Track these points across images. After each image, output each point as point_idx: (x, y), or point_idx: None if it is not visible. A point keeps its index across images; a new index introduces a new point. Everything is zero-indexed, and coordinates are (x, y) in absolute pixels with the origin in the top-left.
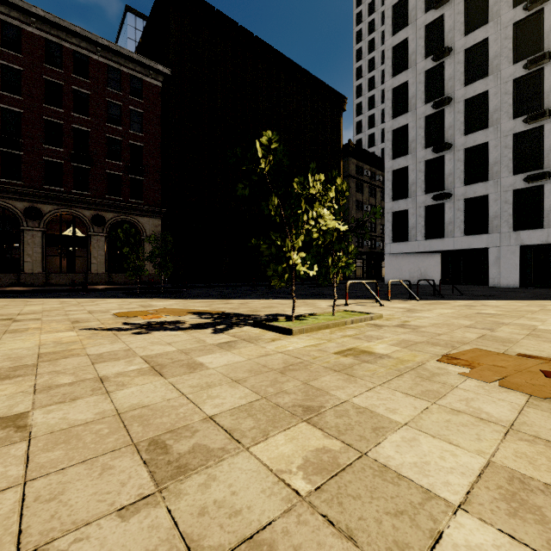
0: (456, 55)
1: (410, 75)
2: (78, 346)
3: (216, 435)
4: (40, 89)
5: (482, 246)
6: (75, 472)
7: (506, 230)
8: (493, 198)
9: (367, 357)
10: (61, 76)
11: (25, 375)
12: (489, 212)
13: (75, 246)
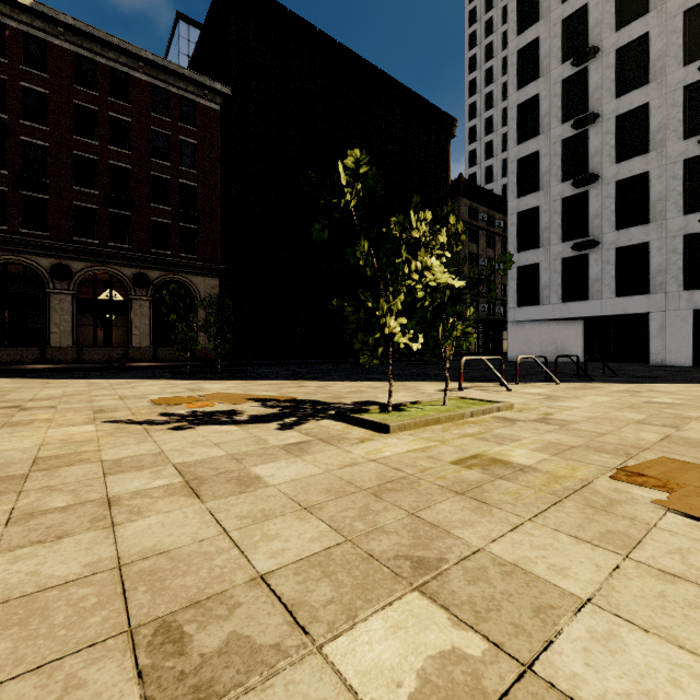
0: (605, 57)
1: (541, 86)
2: (92, 447)
3: (268, 615)
4: (70, 116)
5: (641, 311)
6: (16, 693)
7: (674, 289)
8: (656, 246)
9: (501, 470)
10: (95, 99)
11: (4, 493)
12: (650, 265)
13: (112, 313)
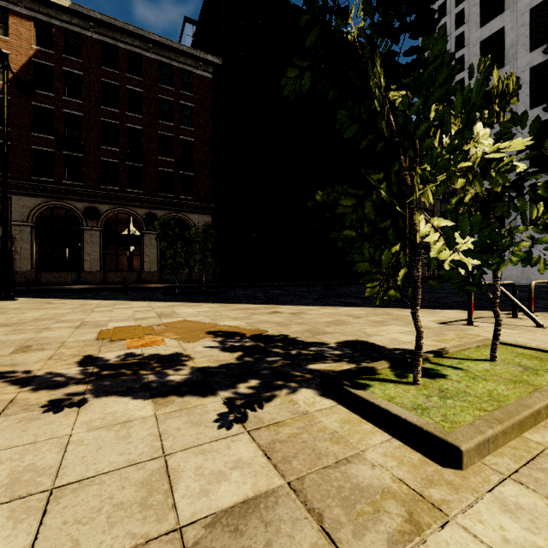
0: None
1: (507, 18)
2: None
3: None
4: (98, 91)
5: None
6: None
7: None
8: None
9: None
10: (117, 76)
11: None
12: None
13: (129, 245)
